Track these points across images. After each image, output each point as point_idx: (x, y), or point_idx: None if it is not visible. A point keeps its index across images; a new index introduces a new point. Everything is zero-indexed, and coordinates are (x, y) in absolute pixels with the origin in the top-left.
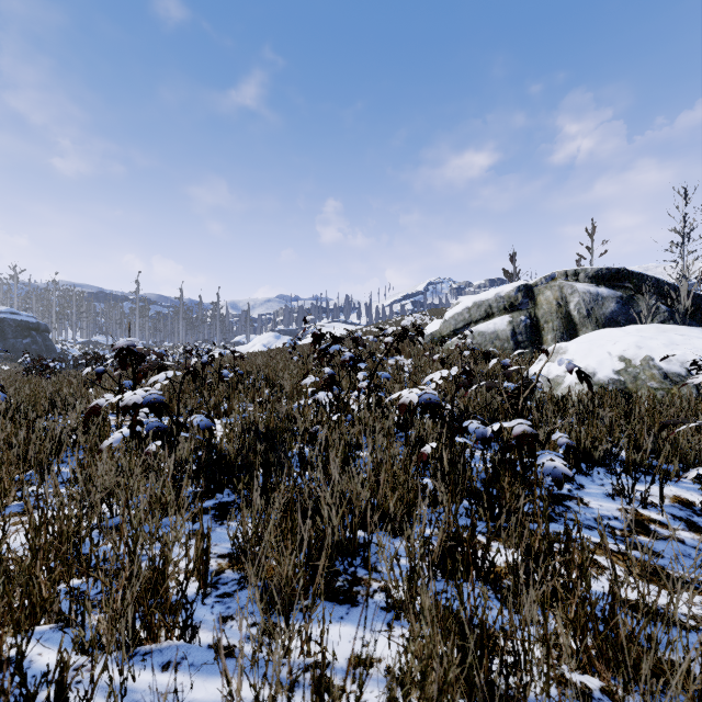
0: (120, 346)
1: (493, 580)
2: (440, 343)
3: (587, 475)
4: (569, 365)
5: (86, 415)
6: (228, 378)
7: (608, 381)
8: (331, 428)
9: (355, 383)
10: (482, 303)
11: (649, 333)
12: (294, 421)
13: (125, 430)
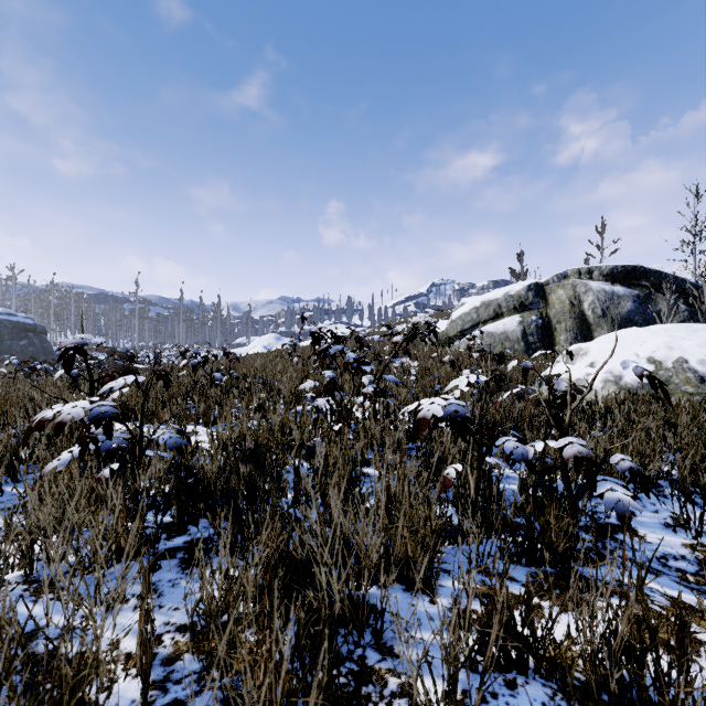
0: (67, 344)
1: (560, 677)
2: (446, 345)
3: (635, 499)
4: (637, 369)
5: (26, 430)
6: (221, 382)
7: (642, 385)
8: (332, 443)
9: (359, 387)
10: (490, 302)
11: (680, 333)
12: (290, 431)
13: (76, 449)
